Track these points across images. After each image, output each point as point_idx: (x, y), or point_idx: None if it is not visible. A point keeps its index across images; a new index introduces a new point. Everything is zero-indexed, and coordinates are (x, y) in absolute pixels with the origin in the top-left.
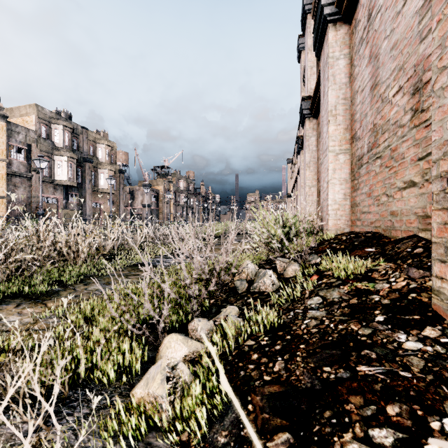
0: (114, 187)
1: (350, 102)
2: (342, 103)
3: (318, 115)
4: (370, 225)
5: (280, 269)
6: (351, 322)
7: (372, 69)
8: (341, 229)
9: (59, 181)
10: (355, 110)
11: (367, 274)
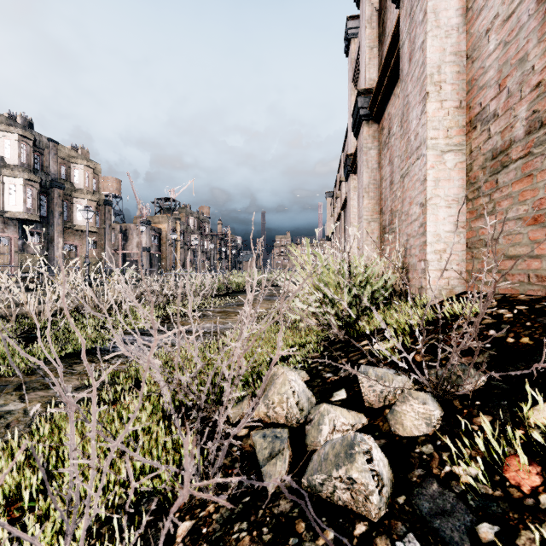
0: (97, 223)
1: (465, 60)
2: (451, 61)
3: (382, 116)
4: (540, 283)
5: (370, 398)
6: None
7: None
8: (450, 288)
9: (11, 213)
10: (483, 68)
11: None
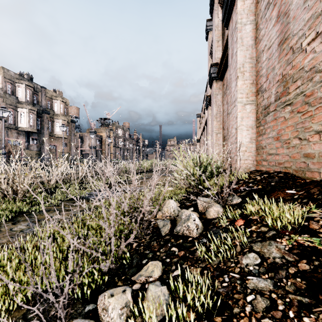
0: (67, 133)
1: (255, 61)
2: (249, 61)
3: (223, 77)
4: (278, 166)
5: (201, 209)
6: (319, 311)
7: (280, 26)
8: (248, 168)
9: (21, 128)
10: (261, 67)
11: (304, 224)
